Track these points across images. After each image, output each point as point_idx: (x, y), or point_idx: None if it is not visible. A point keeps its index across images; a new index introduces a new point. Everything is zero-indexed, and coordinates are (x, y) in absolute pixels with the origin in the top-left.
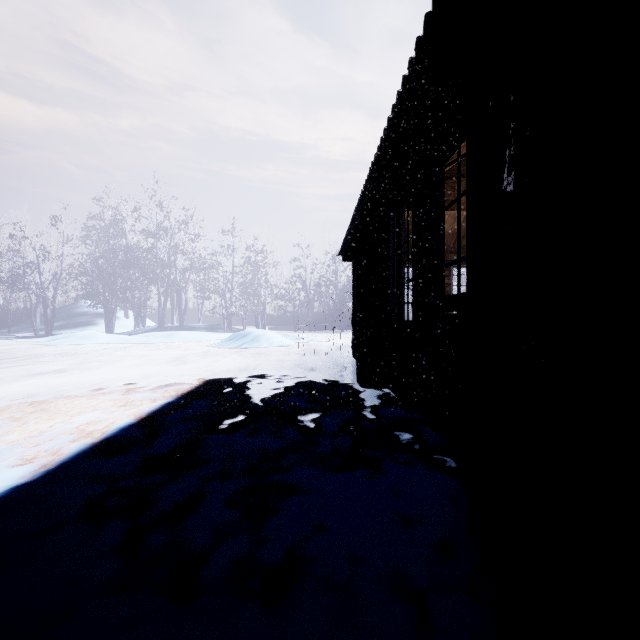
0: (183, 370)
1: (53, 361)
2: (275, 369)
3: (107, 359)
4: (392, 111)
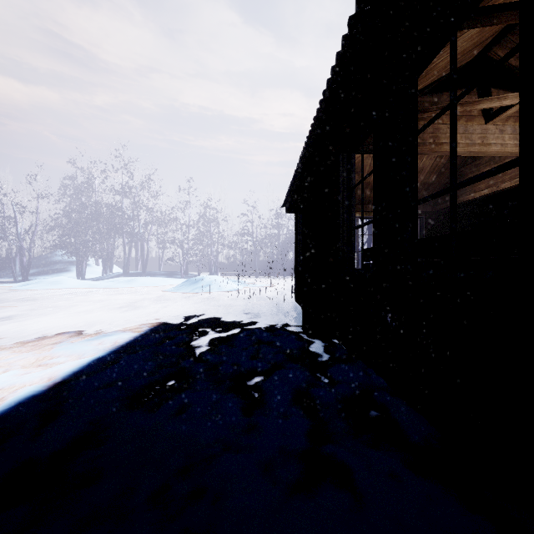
0: (131, 316)
1: (10, 306)
2: (221, 315)
3: (64, 304)
4: (356, 5)
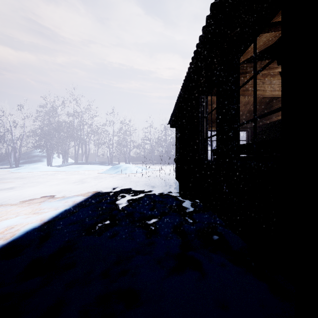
0: (81, 187)
1: (11, 182)
2: (133, 187)
3: (42, 180)
4: (206, 21)
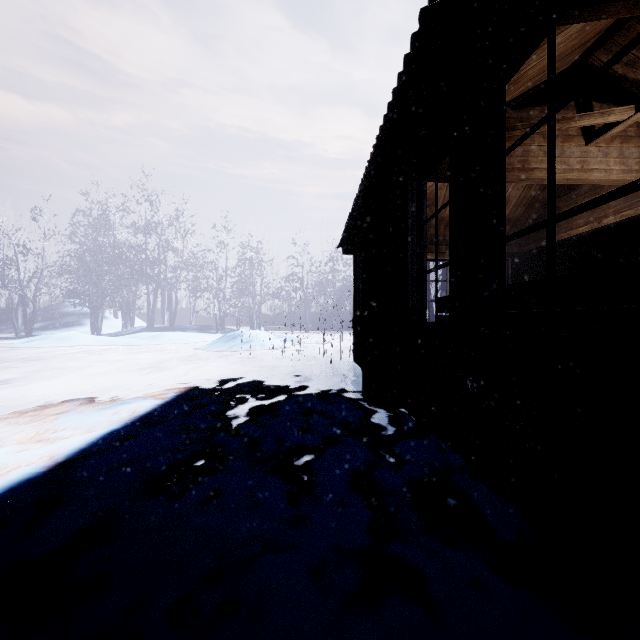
0: (155, 380)
1: (8, 368)
2: (264, 378)
3: (74, 365)
4: None
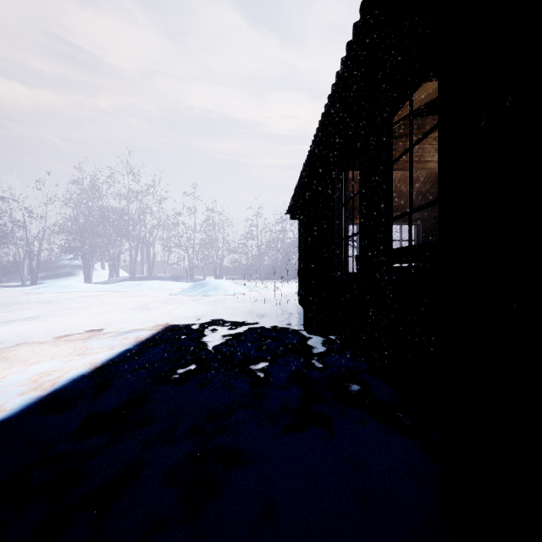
0: (146, 317)
1: (30, 308)
2: (229, 316)
3: (80, 306)
4: (341, 65)
